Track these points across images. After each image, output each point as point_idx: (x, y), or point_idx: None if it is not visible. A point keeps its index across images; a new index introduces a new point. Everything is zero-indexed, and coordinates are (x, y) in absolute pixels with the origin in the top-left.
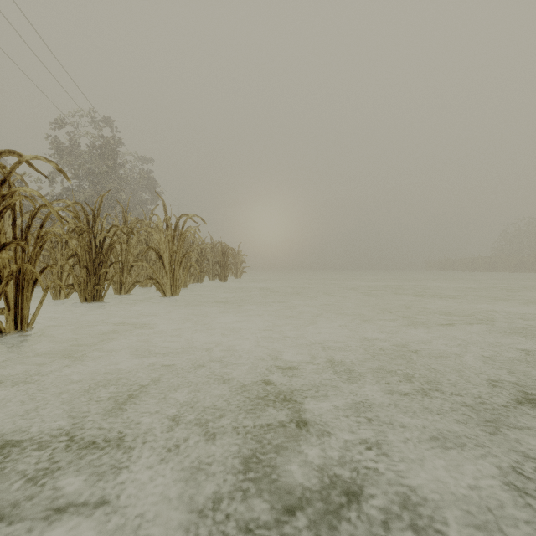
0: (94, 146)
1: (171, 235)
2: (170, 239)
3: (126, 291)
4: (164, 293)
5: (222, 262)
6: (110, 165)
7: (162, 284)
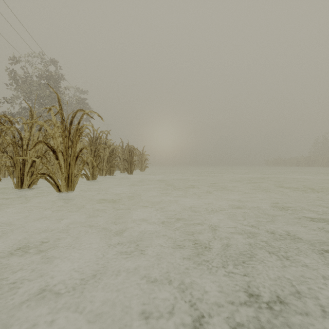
0: (40, 78)
1: (63, 129)
2: (61, 133)
3: (25, 185)
4: (58, 188)
5: (129, 159)
6: (51, 90)
7: (56, 179)
